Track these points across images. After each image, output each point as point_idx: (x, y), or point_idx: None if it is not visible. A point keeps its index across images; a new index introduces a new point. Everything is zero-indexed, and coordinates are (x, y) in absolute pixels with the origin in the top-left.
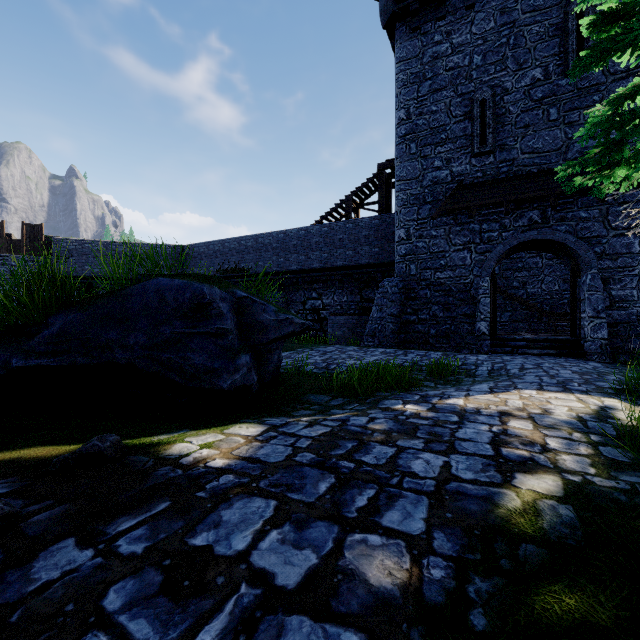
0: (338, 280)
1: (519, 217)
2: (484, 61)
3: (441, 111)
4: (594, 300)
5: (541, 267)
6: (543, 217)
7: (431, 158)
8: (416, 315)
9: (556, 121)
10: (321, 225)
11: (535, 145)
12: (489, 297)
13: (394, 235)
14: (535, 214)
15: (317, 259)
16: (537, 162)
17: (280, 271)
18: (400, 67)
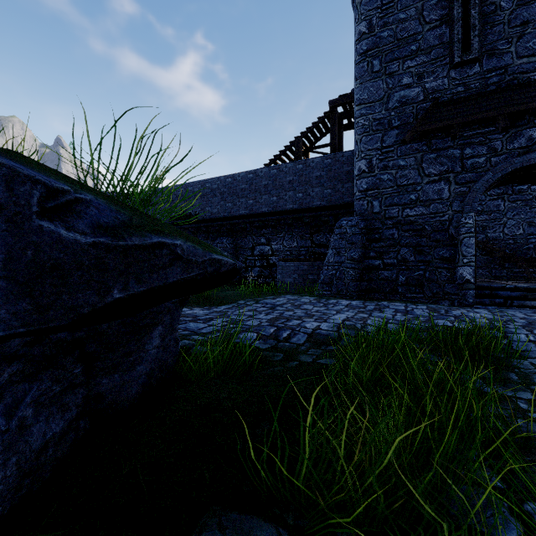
0: (287, 224)
1: (514, 137)
2: None
3: (411, 18)
4: None
5: (503, 210)
6: None
7: (398, 75)
8: (381, 259)
9: None
10: (270, 167)
11: None
12: (474, 237)
13: (348, 174)
14: None
15: (266, 203)
16: None
17: (228, 216)
18: None
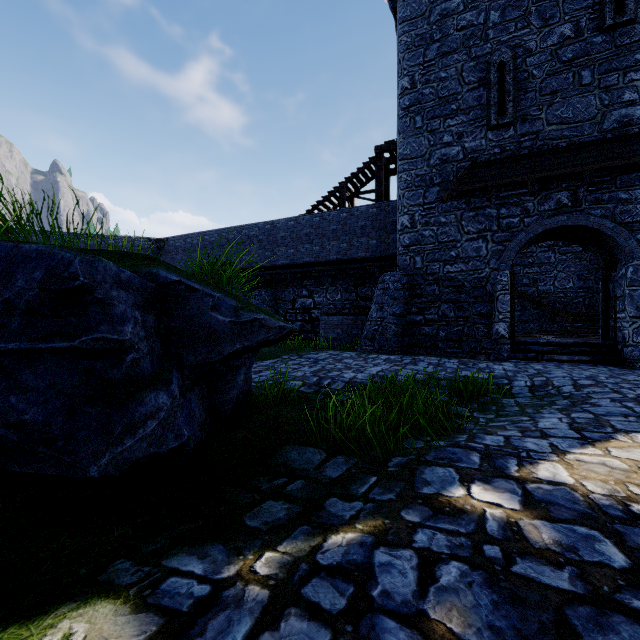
0: (331, 276)
1: (545, 200)
2: (502, 18)
3: (451, 77)
4: (637, 297)
5: (554, 262)
6: (574, 199)
7: (440, 132)
8: (422, 315)
9: (589, 85)
10: (312, 215)
11: (564, 114)
12: (509, 294)
13: (394, 225)
14: (564, 196)
15: (308, 252)
16: (566, 134)
17: (267, 266)
18: (403, 28)
